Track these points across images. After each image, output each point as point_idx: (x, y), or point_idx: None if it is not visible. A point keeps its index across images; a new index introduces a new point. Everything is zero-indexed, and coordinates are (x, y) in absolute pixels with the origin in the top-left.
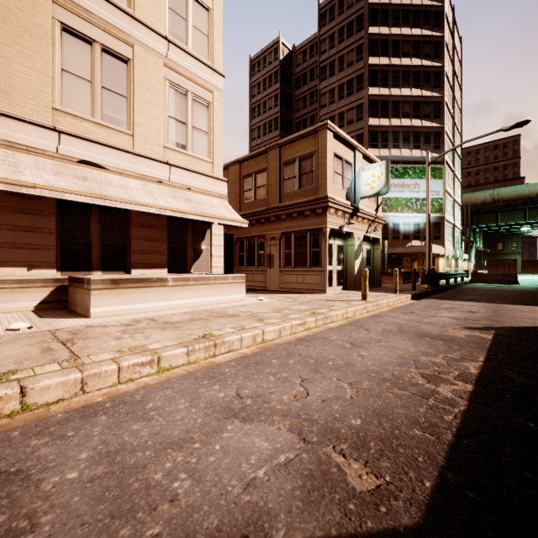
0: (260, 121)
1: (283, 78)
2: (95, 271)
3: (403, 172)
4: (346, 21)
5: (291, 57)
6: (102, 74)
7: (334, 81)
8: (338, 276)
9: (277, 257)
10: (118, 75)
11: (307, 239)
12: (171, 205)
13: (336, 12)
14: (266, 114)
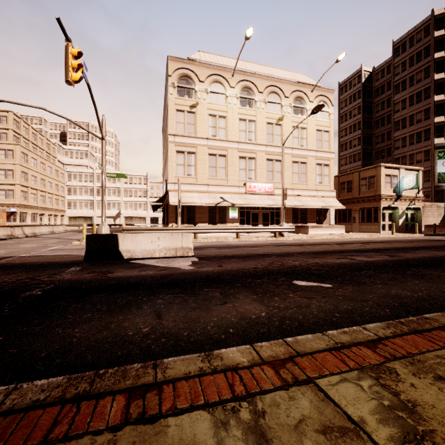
0: (346, 125)
1: (365, 93)
2: (299, 224)
3: None
4: (415, 51)
5: (371, 76)
6: (300, 170)
7: (406, 94)
8: (389, 227)
9: (357, 218)
10: (304, 168)
11: (371, 211)
12: (320, 205)
13: (407, 46)
14: (351, 120)
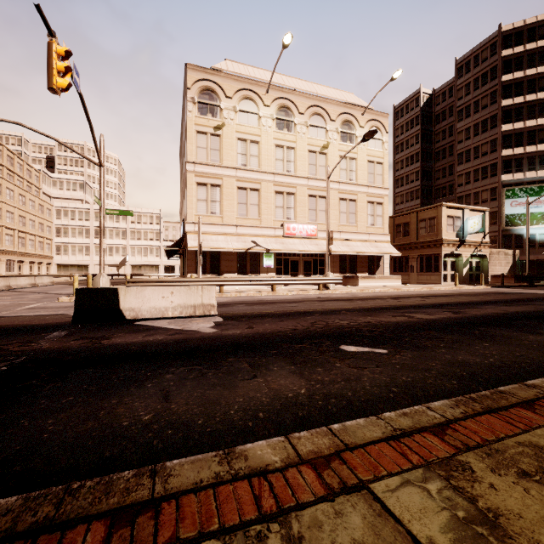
0: (402, 156)
1: (423, 120)
2: (347, 274)
3: (538, 191)
4: (481, 72)
5: (431, 99)
6: (349, 209)
7: (470, 122)
8: (451, 277)
9: (416, 267)
10: (353, 207)
11: (432, 259)
12: (372, 251)
13: (471, 65)
14: (408, 150)
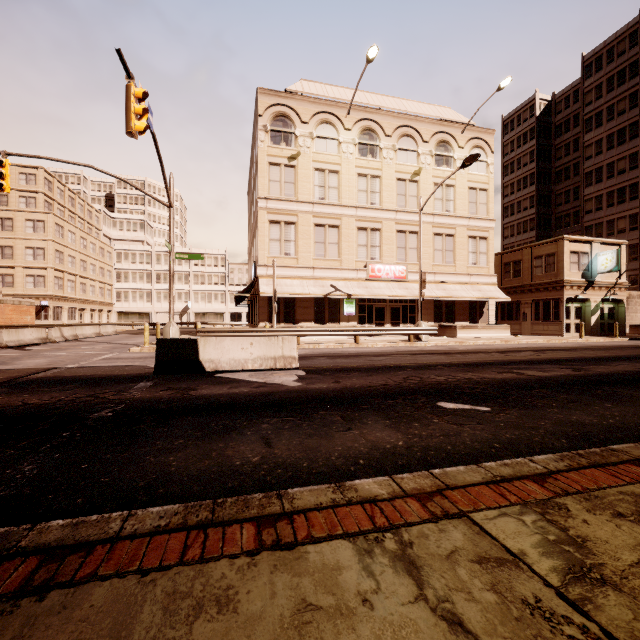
0: (513, 178)
1: (540, 132)
2: (443, 323)
3: None
4: (616, 69)
5: (550, 107)
6: (445, 245)
7: (602, 133)
8: (576, 327)
9: (529, 315)
10: (450, 243)
11: (550, 304)
12: (474, 295)
13: (604, 62)
14: (520, 171)
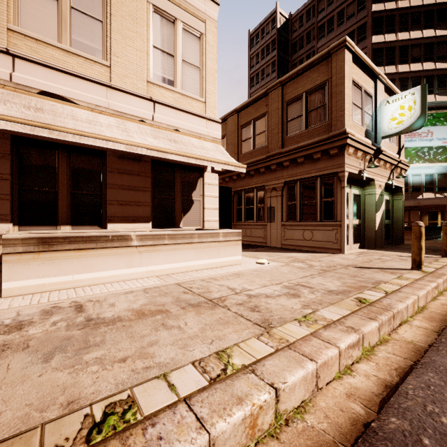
0: (258, 88)
1: (280, 45)
2: (62, 226)
3: None
4: None
5: (287, 25)
6: None
7: (333, 37)
8: (354, 232)
9: (279, 210)
10: None
11: (316, 188)
12: (148, 143)
13: None
14: (264, 81)
